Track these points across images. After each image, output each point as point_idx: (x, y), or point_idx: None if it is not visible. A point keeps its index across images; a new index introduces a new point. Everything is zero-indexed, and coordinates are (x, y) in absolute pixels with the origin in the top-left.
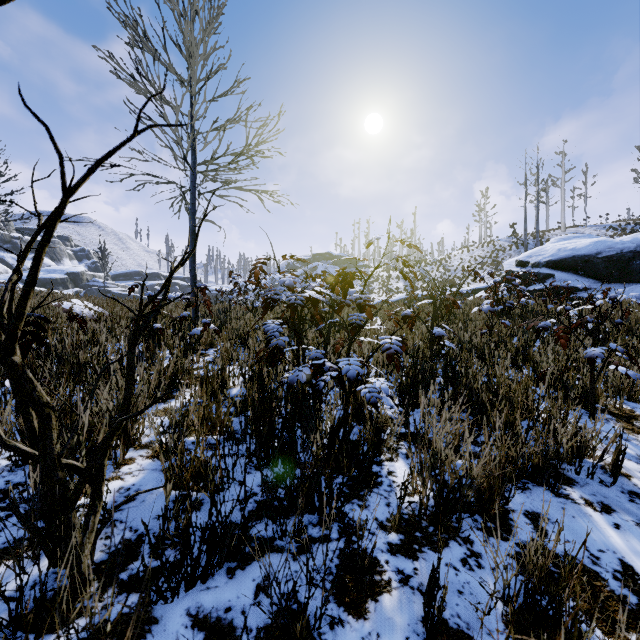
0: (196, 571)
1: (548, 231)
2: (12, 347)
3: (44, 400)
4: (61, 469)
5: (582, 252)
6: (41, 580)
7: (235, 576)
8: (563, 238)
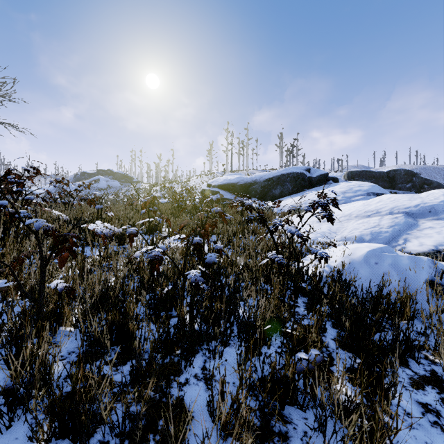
0: None
1: (241, 170)
2: None
3: None
4: None
5: (232, 181)
6: None
7: None
8: (230, 174)
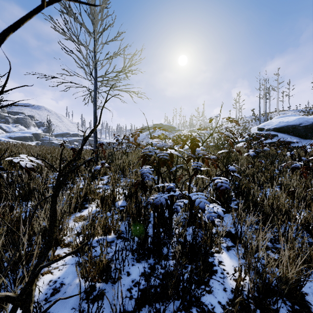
0: None
1: (270, 113)
2: None
3: None
4: None
5: (292, 123)
6: None
7: None
8: (281, 116)
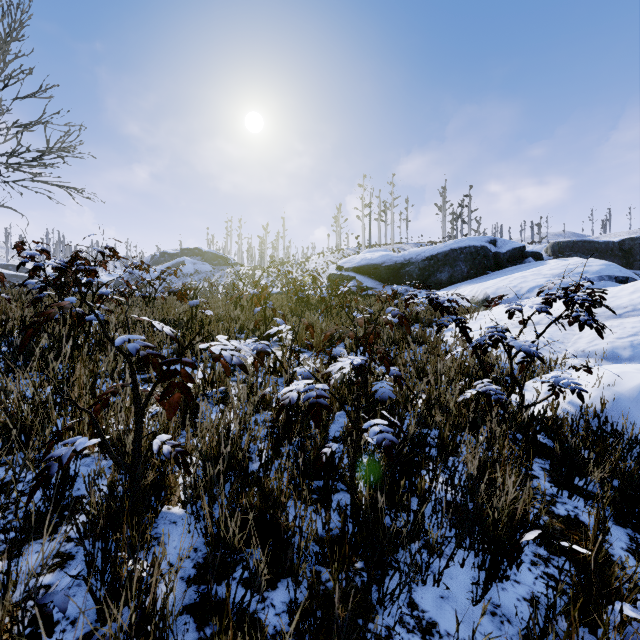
0: None
1: (383, 245)
2: None
3: None
4: None
5: (375, 262)
6: None
7: None
8: (370, 250)
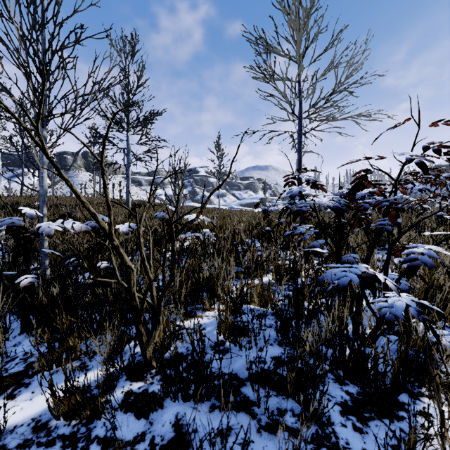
0: (188, 392)
1: None
2: (112, 237)
3: (127, 264)
4: (135, 300)
5: None
6: (132, 353)
7: (213, 412)
8: None
